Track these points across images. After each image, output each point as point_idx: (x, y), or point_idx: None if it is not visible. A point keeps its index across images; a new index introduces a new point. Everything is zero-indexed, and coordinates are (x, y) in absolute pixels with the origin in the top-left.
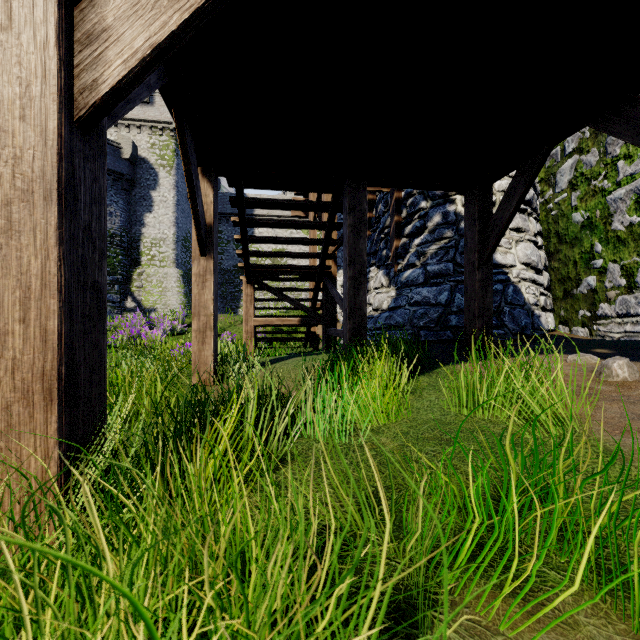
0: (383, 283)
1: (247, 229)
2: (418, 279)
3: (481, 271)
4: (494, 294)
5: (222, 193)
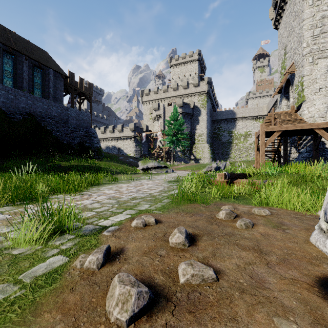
0: (295, 152)
1: (232, 124)
2: (304, 151)
3: (315, 151)
4: (325, 154)
5: (222, 111)
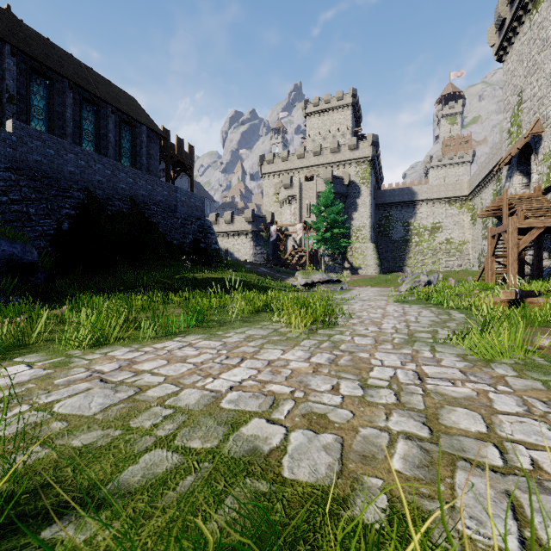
0: (546, 258)
1: (410, 211)
2: None
3: None
4: None
5: (392, 189)
